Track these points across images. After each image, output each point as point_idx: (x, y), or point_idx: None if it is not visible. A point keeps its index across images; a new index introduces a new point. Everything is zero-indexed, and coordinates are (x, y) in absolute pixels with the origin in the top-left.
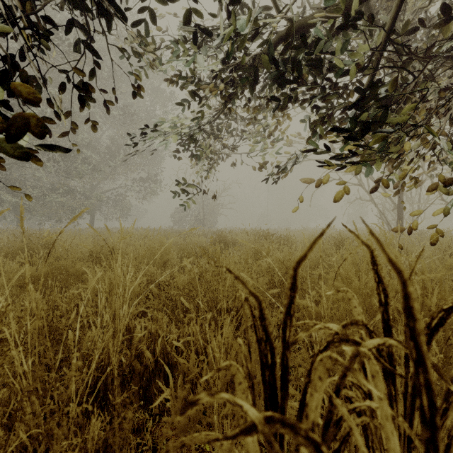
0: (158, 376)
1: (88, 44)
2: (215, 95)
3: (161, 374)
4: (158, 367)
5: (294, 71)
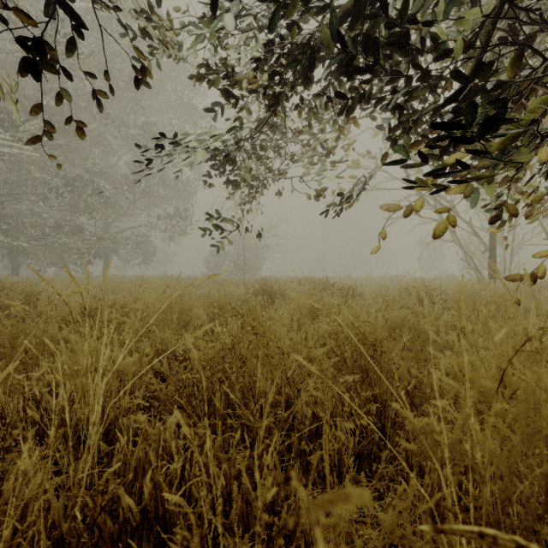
0: (145, 541)
1: (68, 4)
2: (256, 93)
3: (151, 536)
4: (146, 523)
5: (367, 51)
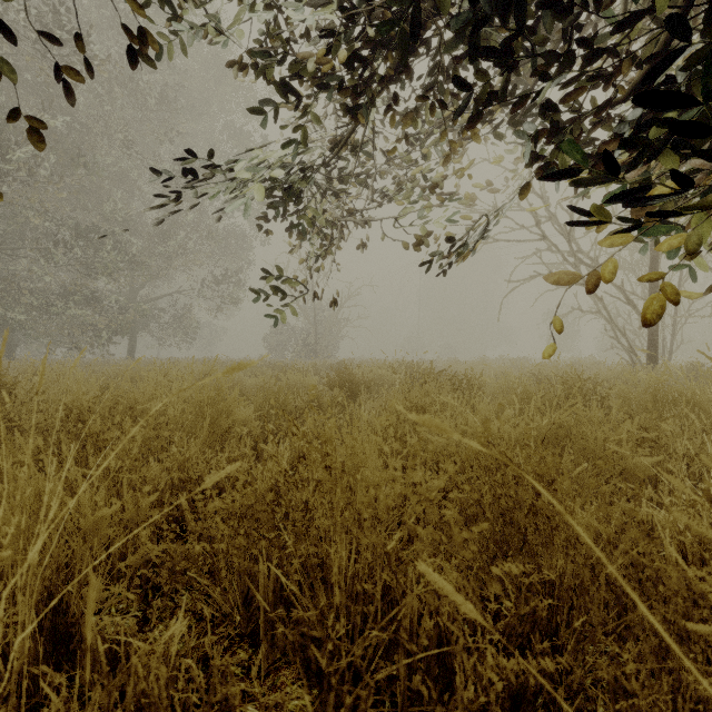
0: None
1: None
2: (331, 89)
3: None
4: None
5: (503, 11)
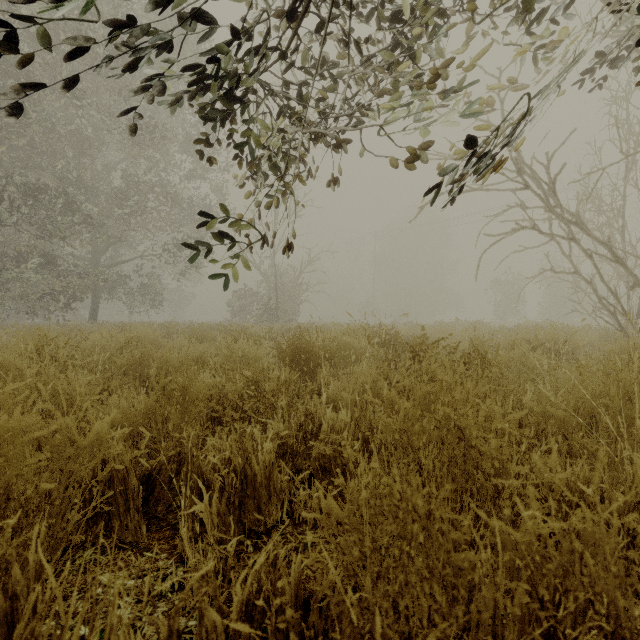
0: None
1: None
2: None
3: None
4: None
5: None
